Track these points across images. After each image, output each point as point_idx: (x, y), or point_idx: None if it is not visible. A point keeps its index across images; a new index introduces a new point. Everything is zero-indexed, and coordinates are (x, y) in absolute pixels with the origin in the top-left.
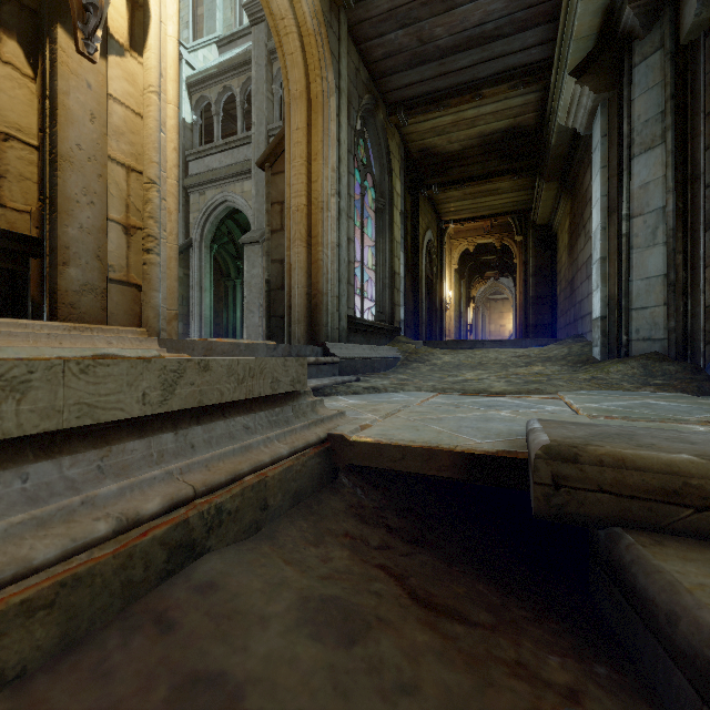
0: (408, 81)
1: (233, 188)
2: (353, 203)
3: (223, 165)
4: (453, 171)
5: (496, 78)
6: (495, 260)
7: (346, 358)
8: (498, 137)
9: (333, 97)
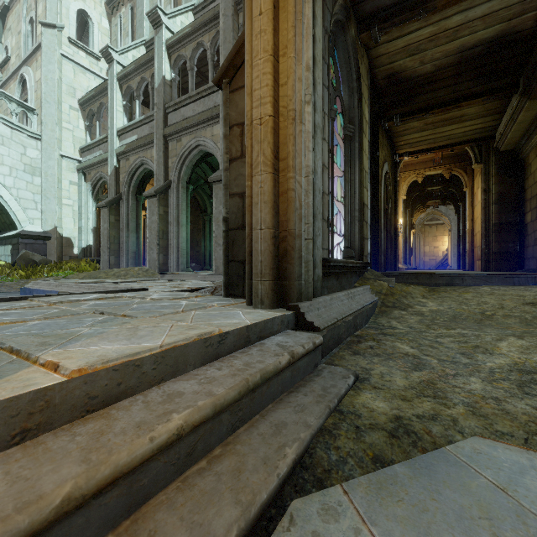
0: None
1: (204, 132)
2: (326, 122)
3: (196, 113)
4: (418, 98)
5: None
6: (438, 190)
7: (328, 326)
8: (481, 50)
9: None
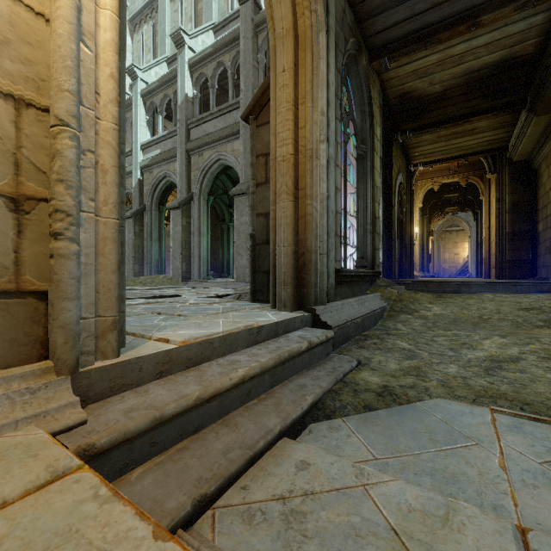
0: (395, 20)
1: (225, 147)
2: (339, 150)
3: (217, 129)
4: (429, 114)
5: (499, 0)
6: (456, 197)
7: (338, 325)
8: (486, 72)
9: (322, 31)
